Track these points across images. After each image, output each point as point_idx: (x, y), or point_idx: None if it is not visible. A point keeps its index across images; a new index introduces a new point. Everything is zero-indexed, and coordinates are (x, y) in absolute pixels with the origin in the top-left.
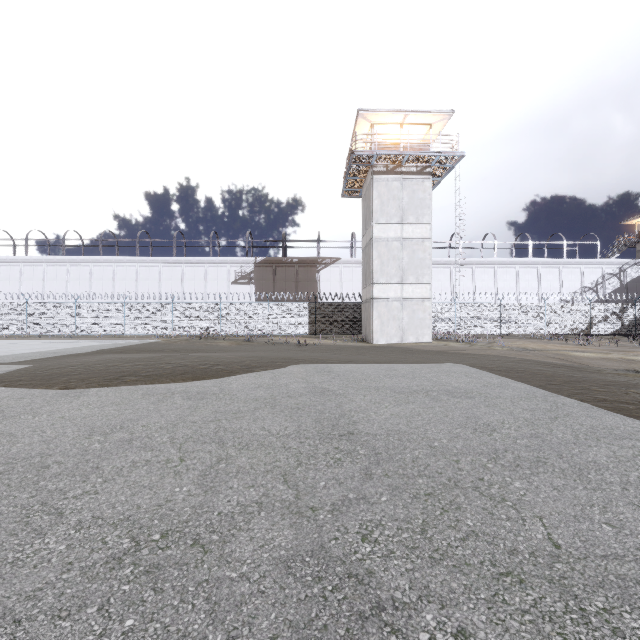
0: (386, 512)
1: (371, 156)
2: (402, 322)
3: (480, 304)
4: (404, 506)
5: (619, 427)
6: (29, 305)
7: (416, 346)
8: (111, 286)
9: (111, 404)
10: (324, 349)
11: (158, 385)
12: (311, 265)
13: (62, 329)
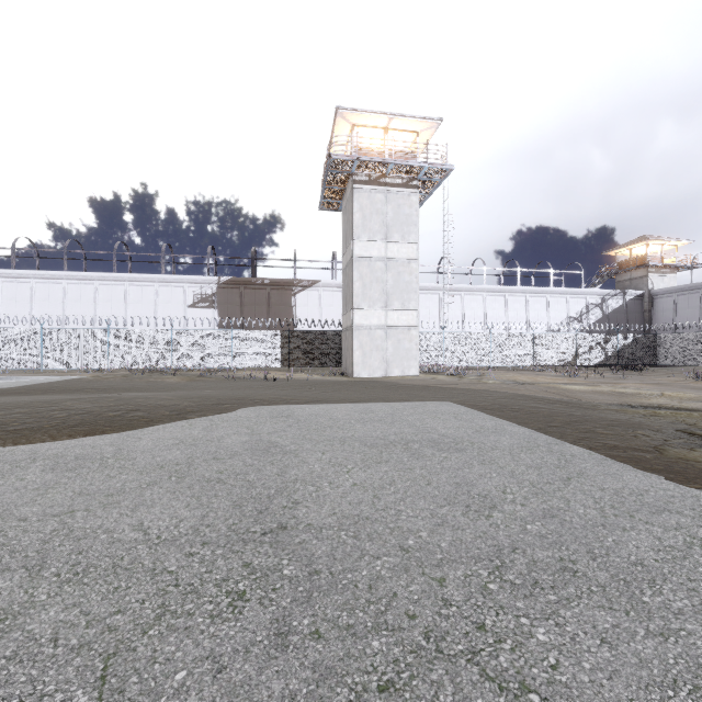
0: None
1: (351, 162)
2: (386, 353)
3: (469, 333)
4: None
5: (648, 491)
6: None
7: (401, 380)
8: (28, 308)
9: None
10: (295, 385)
11: (22, 446)
12: (286, 287)
13: None
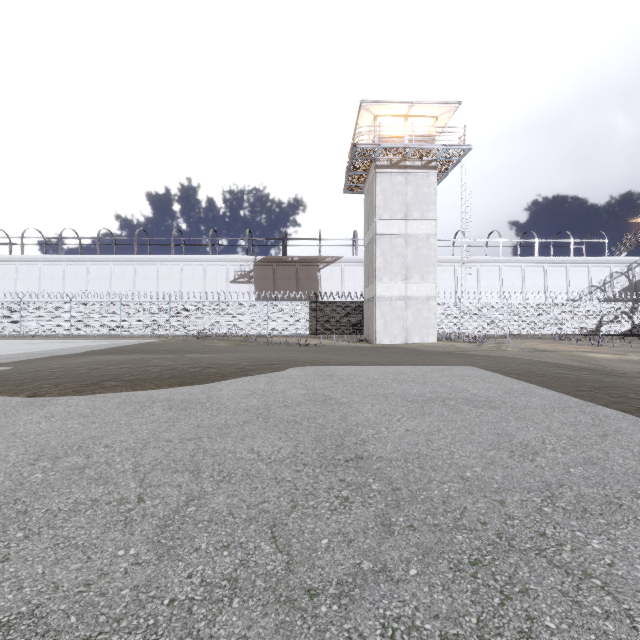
0: (419, 600)
1: (374, 149)
2: (406, 322)
3: (486, 303)
4: (444, 587)
5: None
6: (23, 304)
7: (421, 347)
8: (108, 285)
9: (78, 416)
10: (325, 350)
11: (139, 391)
12: (312, 264)
13: (57, 329)
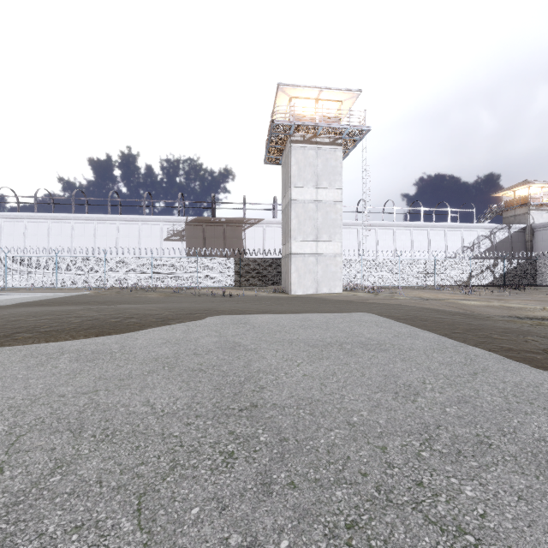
0: None
1: (290, 126)
2: (317, 275)
3: (382, 260)
4: None
5: (543, 384)
6: None
7: (329, 296)
8: (46, 241)
9: None
10: (246, 300)
11: (52, 343)
12: (237, 224)
13: None
